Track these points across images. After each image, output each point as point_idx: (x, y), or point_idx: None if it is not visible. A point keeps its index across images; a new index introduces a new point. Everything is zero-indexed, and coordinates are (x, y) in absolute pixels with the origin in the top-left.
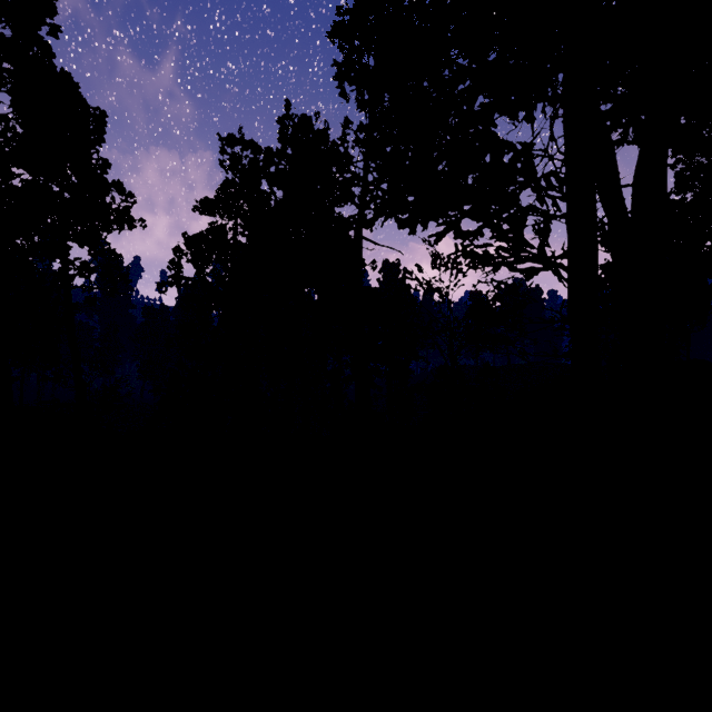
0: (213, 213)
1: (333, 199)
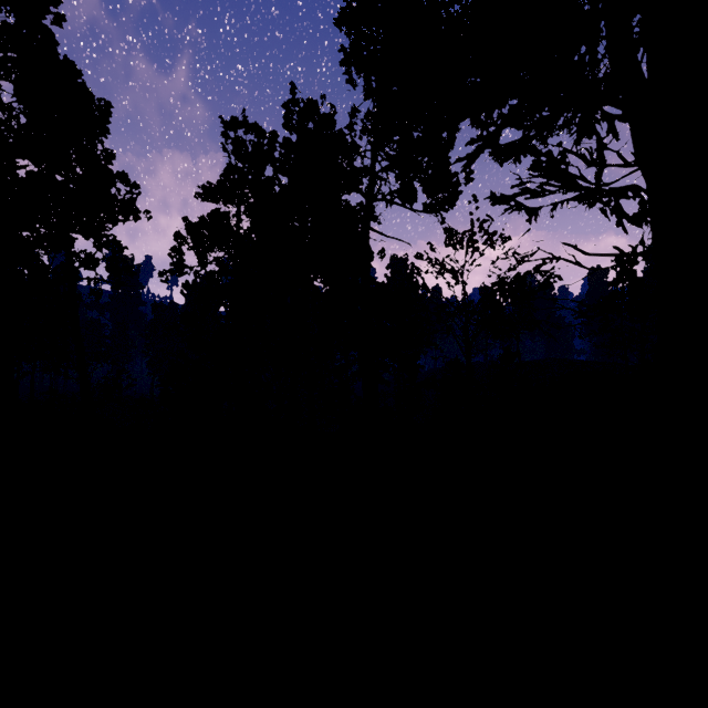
0: (215, 199)
1: (339, 186)
